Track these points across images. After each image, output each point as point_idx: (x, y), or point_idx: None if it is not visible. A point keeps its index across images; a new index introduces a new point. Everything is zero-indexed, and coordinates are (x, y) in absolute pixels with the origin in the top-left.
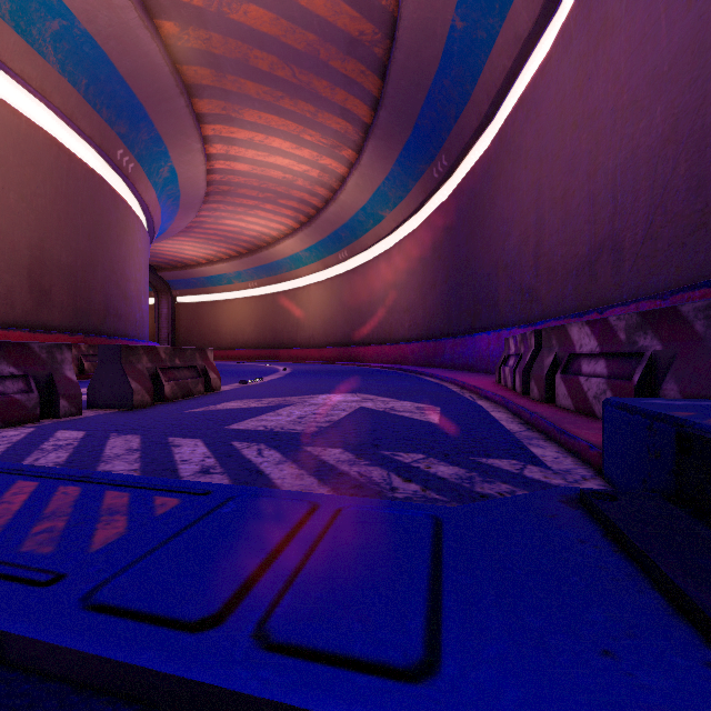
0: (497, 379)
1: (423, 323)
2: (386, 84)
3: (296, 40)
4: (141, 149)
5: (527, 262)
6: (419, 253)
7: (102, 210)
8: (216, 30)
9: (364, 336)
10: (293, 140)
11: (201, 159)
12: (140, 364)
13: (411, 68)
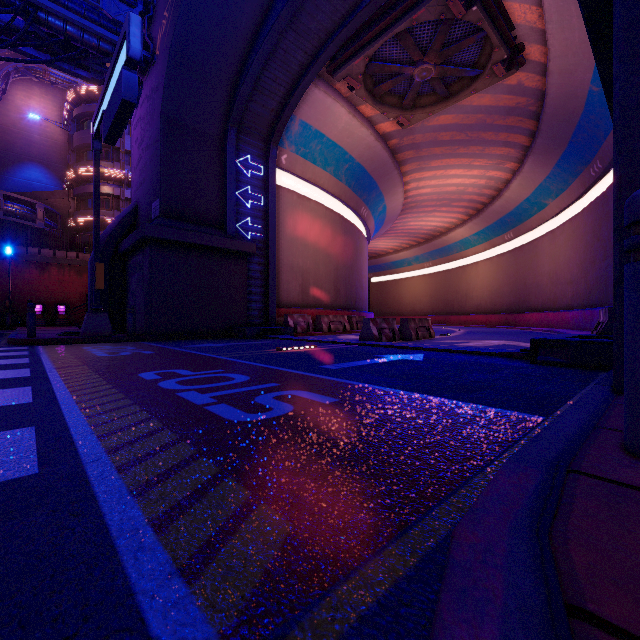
0: None
1: (584, 294)
2: (539, 126)
3: (469, 120)
4: (371, 202)
5: None
6: (580, 234)
7: (354, 242)
8: (418, 133)
9: (529, 304)
10: (465, 167)
11: (401, 195)
12: (412, 325)
13: (560, 114)
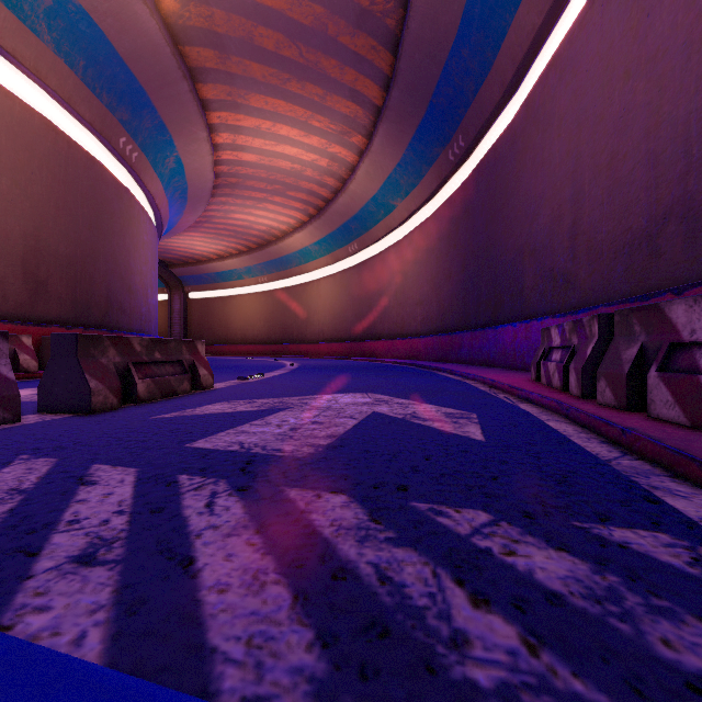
0: (533, 376)
1: (437, 316)
2: (398, 60)
3: (302, 14)
4: (145, 137)
5: (560, 244)
6: (432, 243)
7: (104, 200)
8: (218, 6)
9: (375, 330)
10: (301, 127)
11: (207, 149)
12: (105, 358)
13: (426, 38)
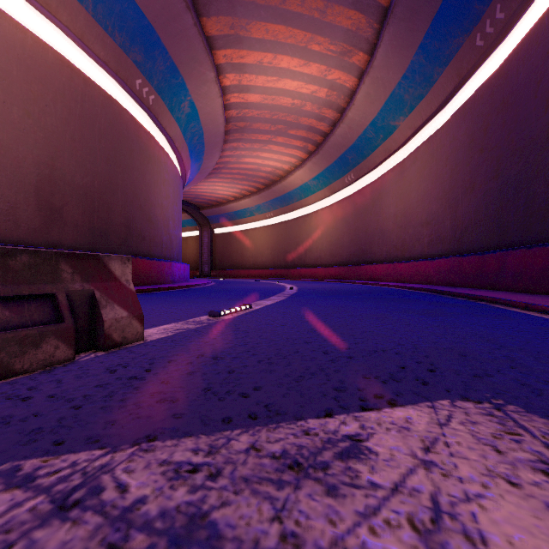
0: None
1: (452, 236)
2: None
3: None
4: (160, 81)
5: None
6: (445, 155)
7: (123, 137)
8: None
9: (372, 254)
10: (301, 55)
11: (216, 91)
12: None
13: None
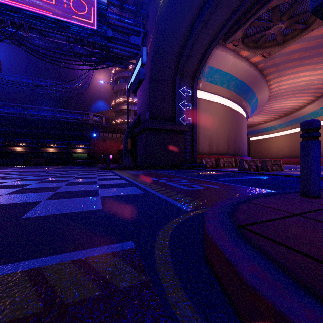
0: None
1: None
2: None
3: (311, 44)
4: (248, 98)
5: None
6: None
7: (238, 120)
8: (277, 58)
9: None
10: (311, 70)
11: (267, 92)
12: (268, 163)
13: None
